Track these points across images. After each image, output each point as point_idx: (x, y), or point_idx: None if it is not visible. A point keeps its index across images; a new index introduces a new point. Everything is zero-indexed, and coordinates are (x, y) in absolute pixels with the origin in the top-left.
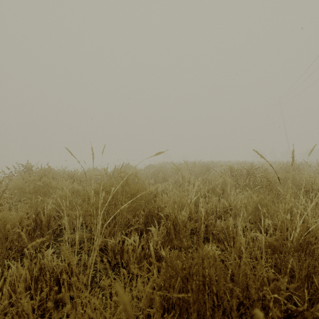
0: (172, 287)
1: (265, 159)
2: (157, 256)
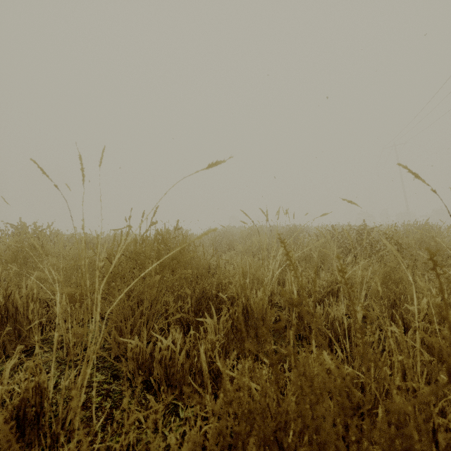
0: (241, 447)
1: (423, 181)
2: (214, 370)
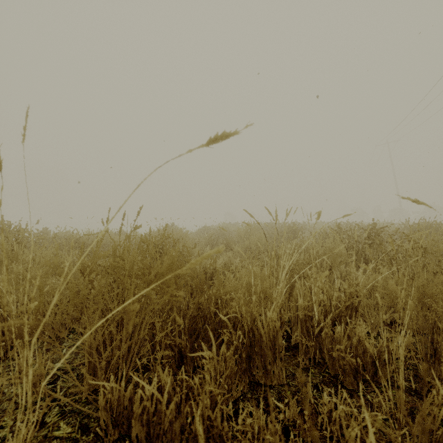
0: None
1: None
2: (215, 437)
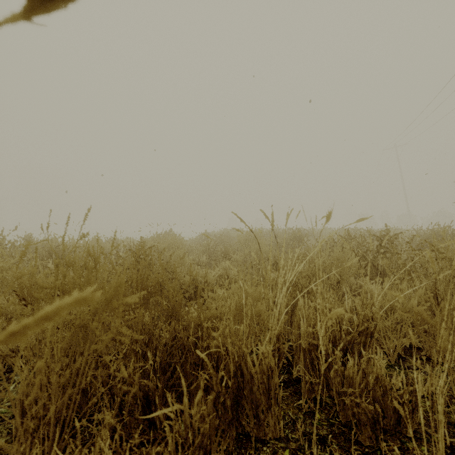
0: None
1: None
2: None
